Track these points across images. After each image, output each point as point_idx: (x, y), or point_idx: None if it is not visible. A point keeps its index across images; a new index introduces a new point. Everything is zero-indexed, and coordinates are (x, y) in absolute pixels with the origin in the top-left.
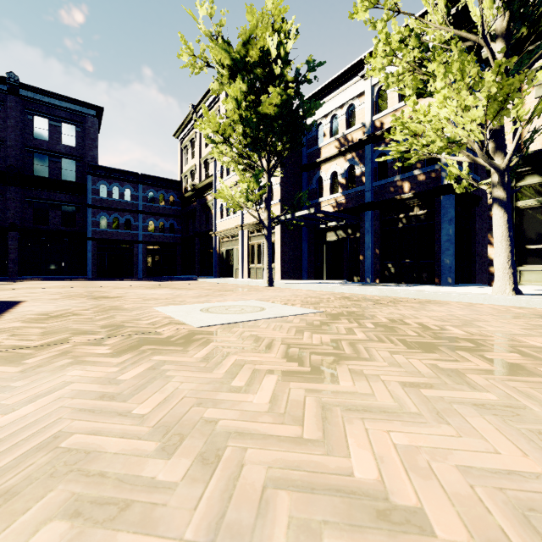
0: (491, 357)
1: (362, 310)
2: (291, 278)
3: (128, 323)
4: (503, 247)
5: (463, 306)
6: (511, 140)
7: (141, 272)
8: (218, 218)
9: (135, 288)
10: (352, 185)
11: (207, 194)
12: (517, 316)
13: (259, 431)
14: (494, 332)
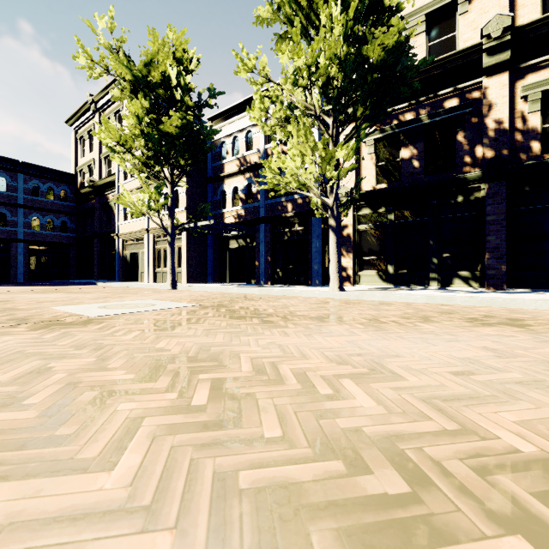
0: (265, 319)
1: (231, 303)
2: (197, 281)
3: (32, 317)
4: (334, 259)
5: (303, 299)
6: (354, 181)
7: (22, 276)
8: (121, 219)
9: (21, 293)
10: (250, 201)
11: (109, 193)
12: (322, 303)
13: (123, 343)
14: (291, 310)
